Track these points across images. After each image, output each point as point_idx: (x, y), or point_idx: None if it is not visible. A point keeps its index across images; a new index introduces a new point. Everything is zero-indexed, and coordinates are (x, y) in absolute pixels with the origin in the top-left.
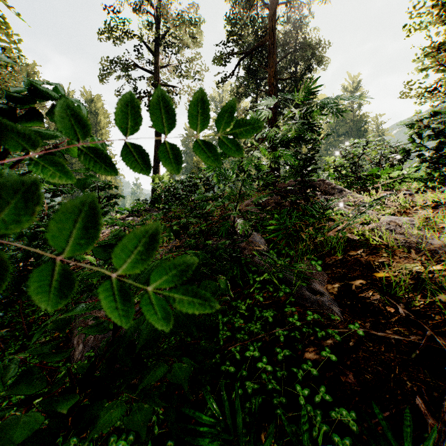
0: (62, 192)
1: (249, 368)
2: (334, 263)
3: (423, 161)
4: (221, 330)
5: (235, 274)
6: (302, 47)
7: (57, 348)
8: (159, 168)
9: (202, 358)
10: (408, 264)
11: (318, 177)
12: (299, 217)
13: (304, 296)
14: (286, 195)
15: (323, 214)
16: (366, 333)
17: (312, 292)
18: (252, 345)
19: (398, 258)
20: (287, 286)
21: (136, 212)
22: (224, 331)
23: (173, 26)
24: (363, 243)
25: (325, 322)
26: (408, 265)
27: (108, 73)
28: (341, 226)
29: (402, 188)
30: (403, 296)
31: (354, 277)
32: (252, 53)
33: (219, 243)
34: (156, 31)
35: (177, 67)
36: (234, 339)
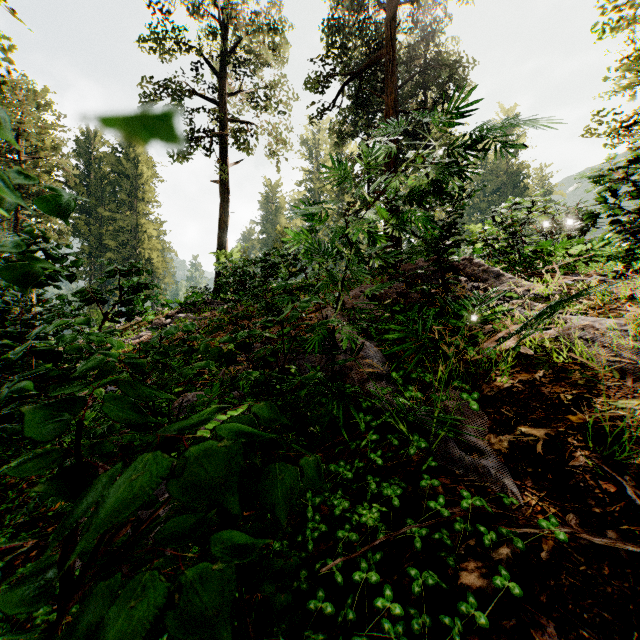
0: (48, 279)
1: (360, 598)
2: (498, 396)
3: (619, 230)
4: (311, 522)
5: (335, 412)
6: (434, 65)
7: (42, 536)
8: (226, 241)
9: (273, 589)
10: (625, 400)
11: (458, 254)
12: (435, 317)
13: (452, 456)
14: (414, 281)
15: (481, 317)
16: (569, 534)
17: (465, 448)
18: (365, 560)
19: (605, 388)
20: (422, 435)
21: (192, 306)
22: (315, 523)
23: (247, 35)
24: (542, 361)
25: (494, 511)
26: (624, 401)
27: (152, 103)
28: (503, 333)
29: (590, 271)
30: (627, 461)
31: (534, 422)
32: (362, 73)
33: (302, 379)
34: (222, 42)
35: (252, 94)
36: (333, 535)
